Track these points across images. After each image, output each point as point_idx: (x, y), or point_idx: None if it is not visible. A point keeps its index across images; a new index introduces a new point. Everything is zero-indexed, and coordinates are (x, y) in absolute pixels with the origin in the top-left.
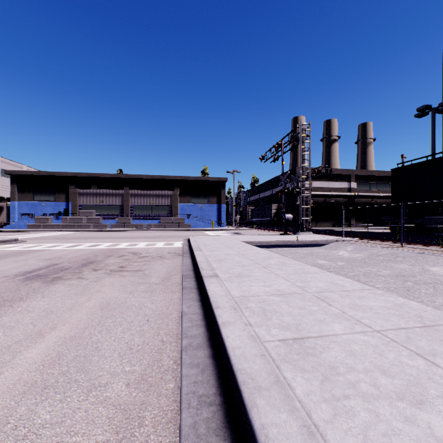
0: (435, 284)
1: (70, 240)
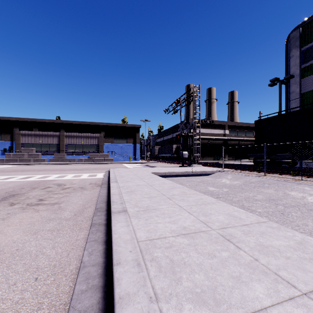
0: (299, 207)
1: (7, 173)
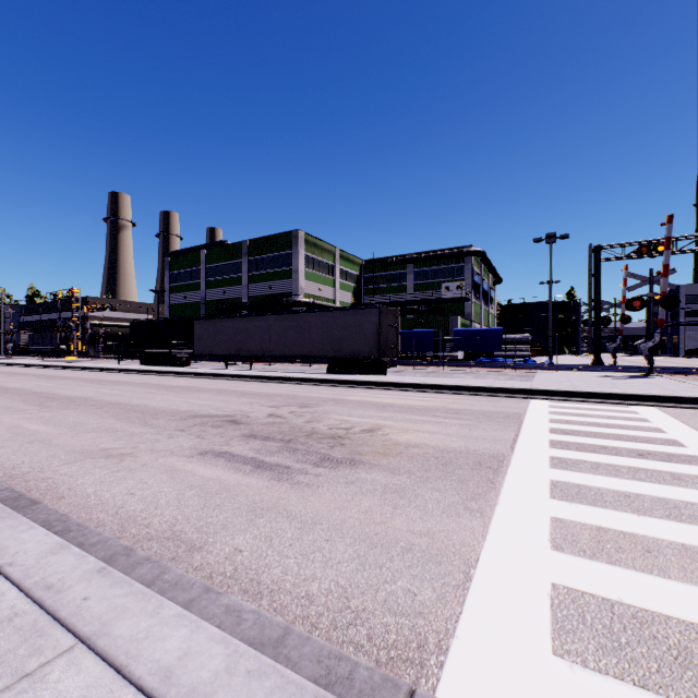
0: None
1: None
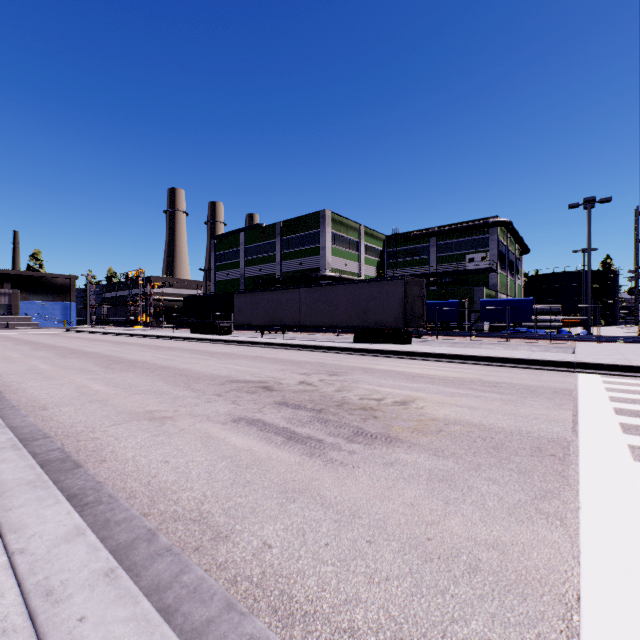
0: None
1: None
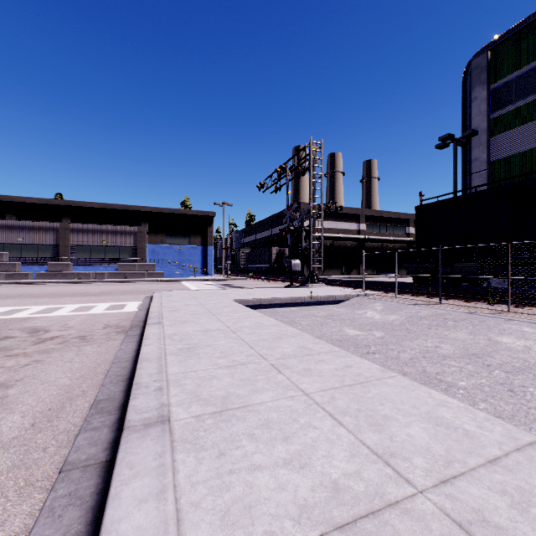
0: (533, 372)
1: None
